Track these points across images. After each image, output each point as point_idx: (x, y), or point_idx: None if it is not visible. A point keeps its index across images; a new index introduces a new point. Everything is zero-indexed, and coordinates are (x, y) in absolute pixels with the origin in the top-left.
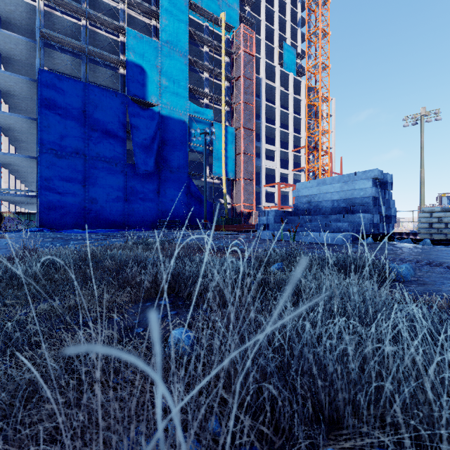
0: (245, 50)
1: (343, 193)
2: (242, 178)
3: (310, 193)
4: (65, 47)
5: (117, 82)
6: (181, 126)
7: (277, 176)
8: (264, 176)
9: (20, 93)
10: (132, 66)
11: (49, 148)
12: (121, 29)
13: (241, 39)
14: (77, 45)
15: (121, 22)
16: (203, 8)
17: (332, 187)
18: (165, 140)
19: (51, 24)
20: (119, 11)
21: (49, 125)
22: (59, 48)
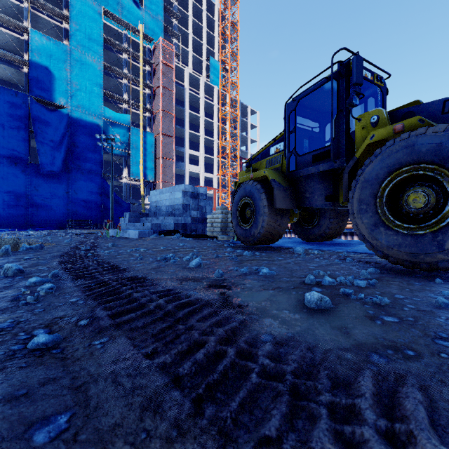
0: (164, 62)
1: (170, 201)
2: (161, 181)
3: (156, 199)
4: None
5: (23, 80)
6: (95, 129)
7: (201, 180)
8: (187, 179)
9: None
10: (36, 67)
11: None
12: (23, 28)
13: (160, 52)
14: None
15: (25, 20)
16: (120, 17)
17: (166, 196)
18: (76, 142)
19: None
20: (23, 9)
21: None
22: None
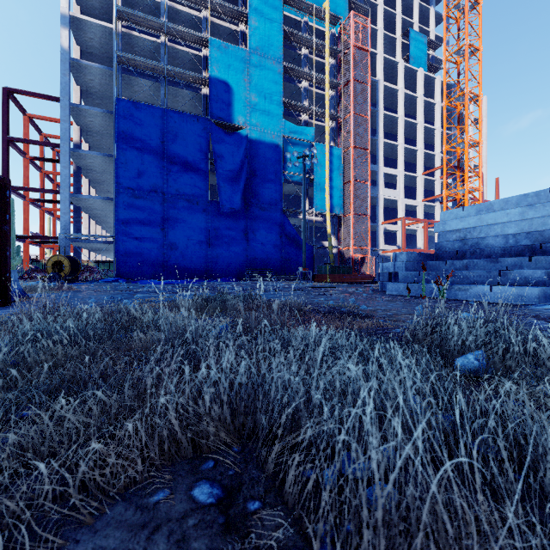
0: (356, 45)
1: (526, 223)
2: (352, 213)
3: (464, 225)
4: (143, 71)
5: (200, 105)
6: (274, 152)
7: (400, 210)
8: (381, 210)
9: (98, 128)
10: (216, 83)
11: (126, 187)
12: (203, 40)
13: (351, 32)
14: (156, 66)
15: (203, 32)
16: None
17: (505, 214)
18: (254, 170)
19: (129, 48)
20: (202, 20)
21: (126, 161)
22: (138, 74)
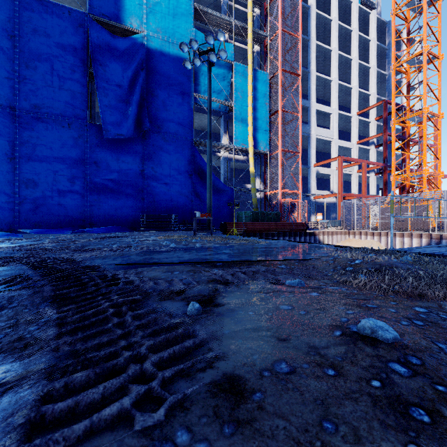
0: None
1: None
2: (280, 149)
3: None
4: None
5: None
6: (181, 68)
7: (334, 151)
8: (313, 151)
9: None
10: None
11: None
12: None
13: None
14: None
15: None
16: None
17: None
18: (154, 89)
19: None
20: None
21: None
22: None
